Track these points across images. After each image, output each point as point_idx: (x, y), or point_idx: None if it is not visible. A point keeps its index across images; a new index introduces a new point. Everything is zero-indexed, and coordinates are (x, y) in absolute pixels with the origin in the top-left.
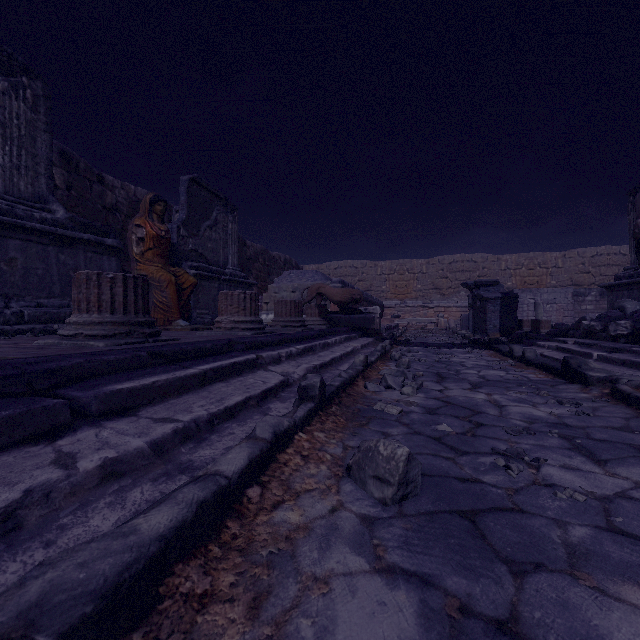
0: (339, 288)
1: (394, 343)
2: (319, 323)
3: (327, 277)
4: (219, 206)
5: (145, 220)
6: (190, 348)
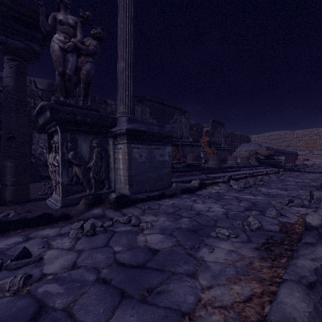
0: (264, 150)
1: (289, 171)
2: (255, 163)
3: (260, 145)
4: (219, 126)
5: (205, 137)
6: (229, 167)
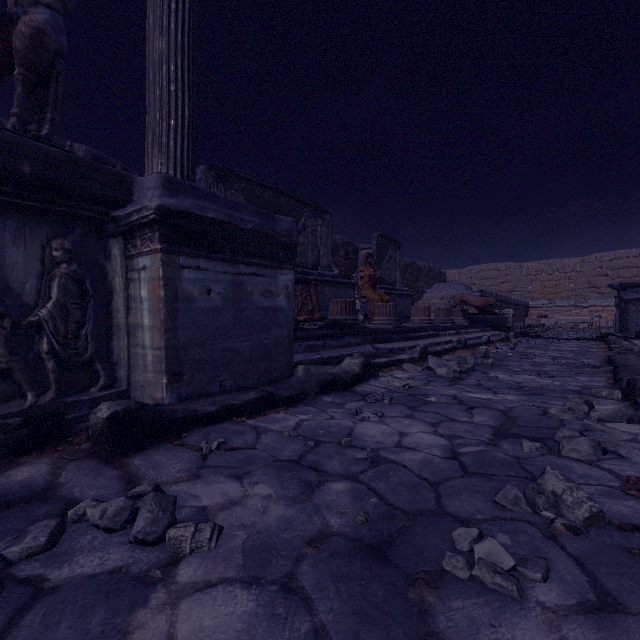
0: (477, 297)
1: (523, 336)
2: (462, 321)
3: (468, 287)
4: (392, 246)
5: (364, 267)
6: (417, 328)
